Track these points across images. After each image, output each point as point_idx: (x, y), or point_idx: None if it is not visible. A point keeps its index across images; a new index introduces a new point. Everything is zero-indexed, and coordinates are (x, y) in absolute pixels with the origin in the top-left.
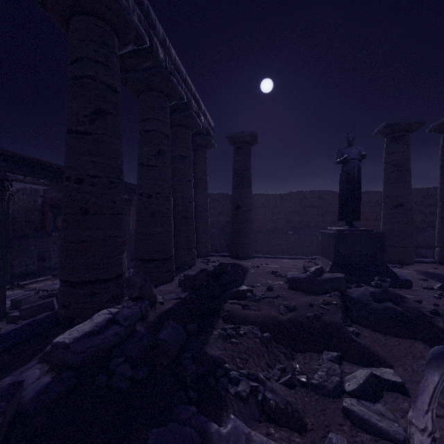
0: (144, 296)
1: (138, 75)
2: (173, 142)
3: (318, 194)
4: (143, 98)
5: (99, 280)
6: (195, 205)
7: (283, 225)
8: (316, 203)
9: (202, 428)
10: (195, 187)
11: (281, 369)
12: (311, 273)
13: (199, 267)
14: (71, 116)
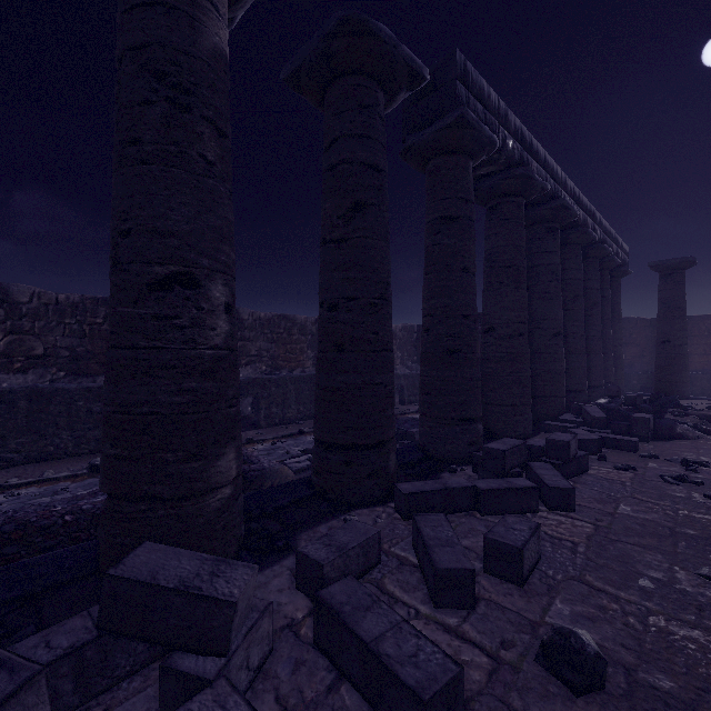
0: (618, 396)
1: None
2: None
3: None
4: None
5: (576, 391)
6: None
7: None
8: None
9: (674, 423)
10: None
11: None
12: None
13: None
14: None
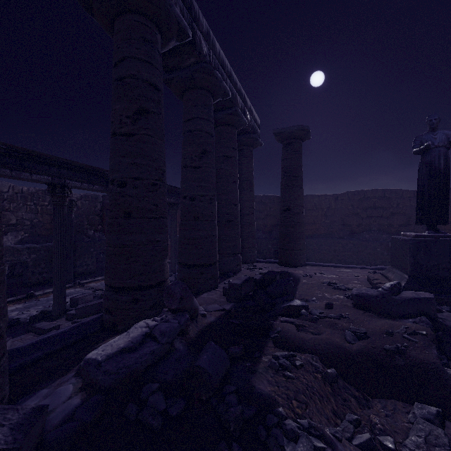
0: (184, 308)
1: (181, 73)
2: (218, 142)
3: (382, 193)
4: (187, 97)
5: (141, 286)
6: (240, 208)
7: (338, 229)
8: (380, 204)
9: None
10: (240, 189)
11: (353, 421)
12: (384, 290)
13: (245, 274)
14: (114, 119)
